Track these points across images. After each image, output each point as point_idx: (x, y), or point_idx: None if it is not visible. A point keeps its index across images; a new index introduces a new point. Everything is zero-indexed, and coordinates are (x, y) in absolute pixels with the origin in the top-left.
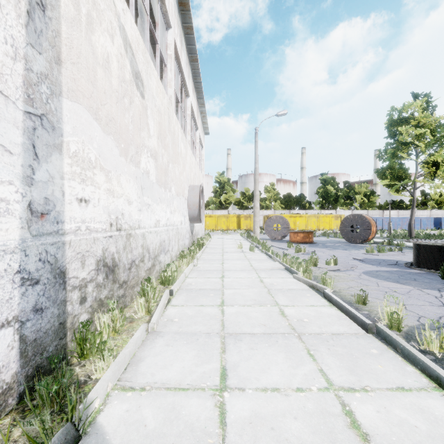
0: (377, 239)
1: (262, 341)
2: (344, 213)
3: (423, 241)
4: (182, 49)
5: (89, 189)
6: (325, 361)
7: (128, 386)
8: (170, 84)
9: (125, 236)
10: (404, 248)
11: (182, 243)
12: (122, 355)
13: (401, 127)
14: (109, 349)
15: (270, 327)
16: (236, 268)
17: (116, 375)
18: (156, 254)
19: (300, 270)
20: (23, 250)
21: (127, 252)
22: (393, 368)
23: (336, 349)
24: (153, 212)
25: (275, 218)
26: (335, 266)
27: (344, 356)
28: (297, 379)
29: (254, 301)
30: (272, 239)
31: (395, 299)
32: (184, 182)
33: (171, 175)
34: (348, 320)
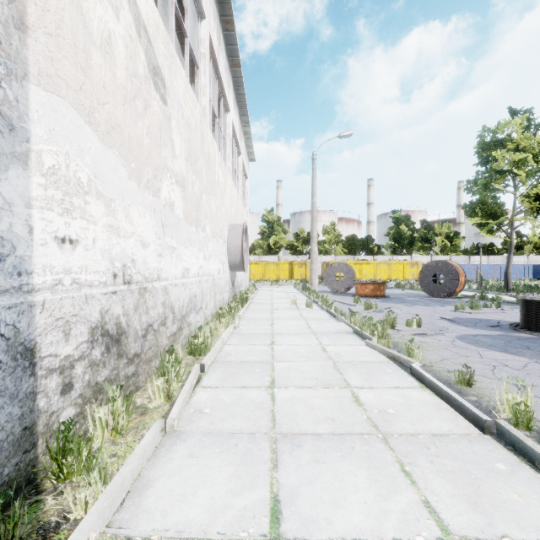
0: (464, 292)
1: (331, 448)
2: (421, 259)
3: (534, 295)
4: (220, 49)
5: (78, 223)
6: (429, 486)
7: (124, 534)
8: (203, 92)
9: (137, 291)
10: (502, 303)
11: (219, 298)
12: (118, 479)
13: (495, 151)
14: (101, 468)
15: (341, 422)
16: (289, 331)
17: (105, 516)
18: (184, 313)
19: (374, 334)
20: None
21: (140, 313)
22: (538, 498)
23: (443, 463)
24: (180, 258)
25: (337, 265)
26: (418, 328)
27: (457, 475)
28: (392, 522)
29: (316, 380)
30: (334, 292)
31: (520, 382)
32: (223, 220)
33: (205, 209)
34: (451, 412)
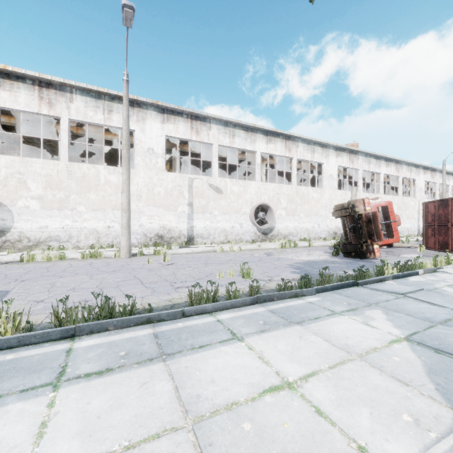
0: None
1: None
2: None
3: None
4: None
5: (421, 223)
6: None
7: None
8: (436, 195)
9: None
10: None
11: None
12: None
13: None
14: None
15: None
16: None
17: None
18: None
19: None
20: (417, 228)
21: None
22: None
23: None
24: None
25: None
26: None
27: None
28: None
29: None
30: None
31: None
32: None
33: None
34: None
